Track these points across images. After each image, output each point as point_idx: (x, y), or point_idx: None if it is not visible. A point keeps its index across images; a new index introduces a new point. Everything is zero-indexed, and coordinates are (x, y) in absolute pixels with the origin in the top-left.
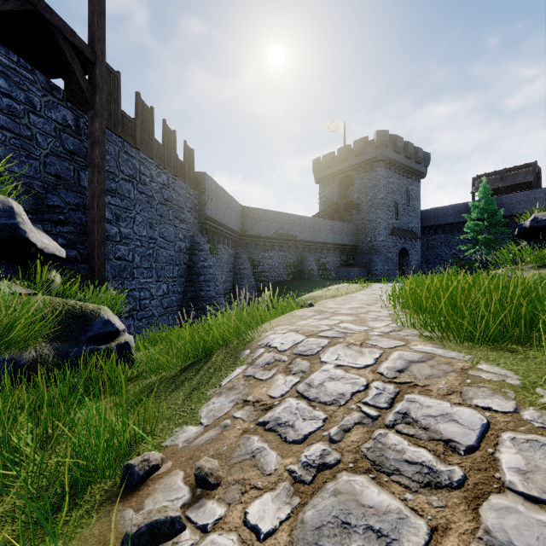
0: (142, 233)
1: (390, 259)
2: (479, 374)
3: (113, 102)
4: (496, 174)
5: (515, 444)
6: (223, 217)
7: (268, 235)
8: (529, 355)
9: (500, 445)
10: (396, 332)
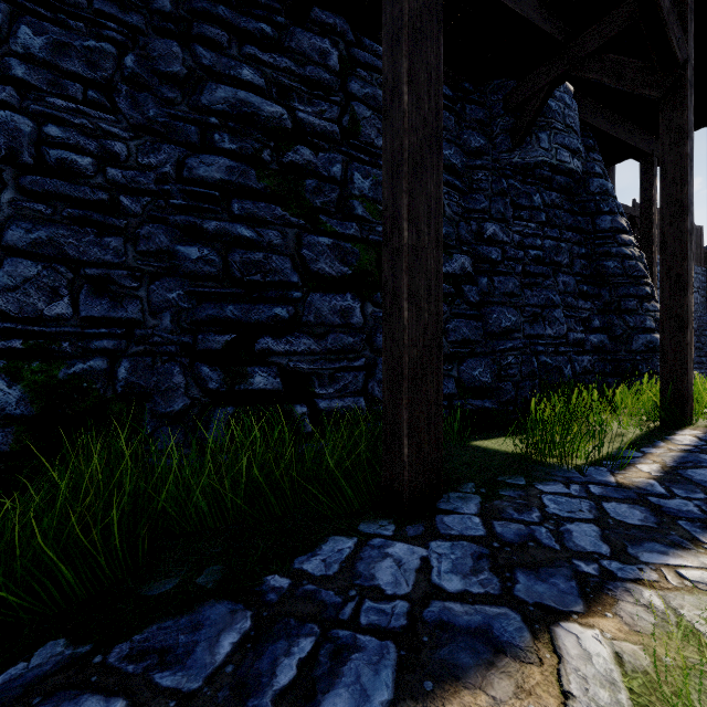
0: None
1: None
2: None
3: None
4: None
5: None
6: None
7: None
8: None
9: None
10: None
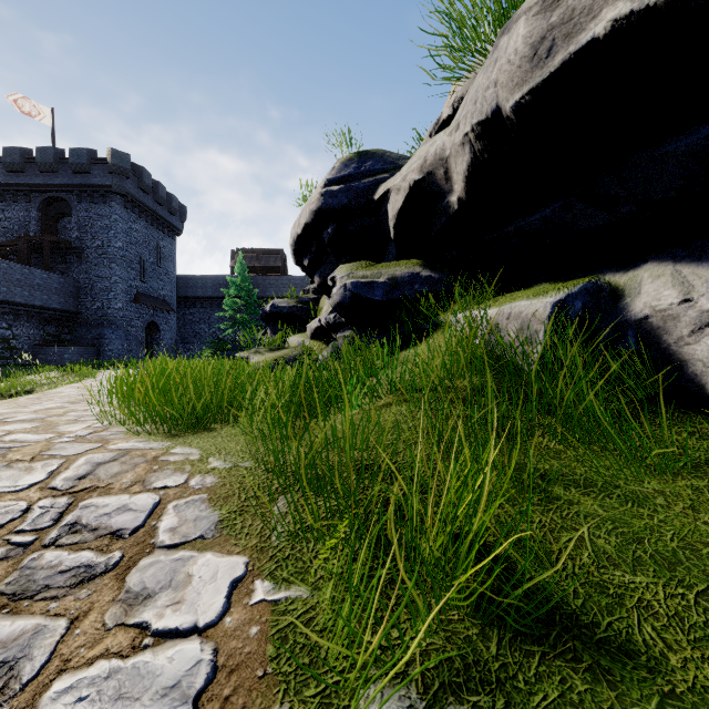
0: None
1: (133, 336)
2: (169, 458)
3: None
4: (253, 252)
5: (176, 509)
6: None
7: None
8: (223, 431)
9: (164, 515)
10: (97, 433)
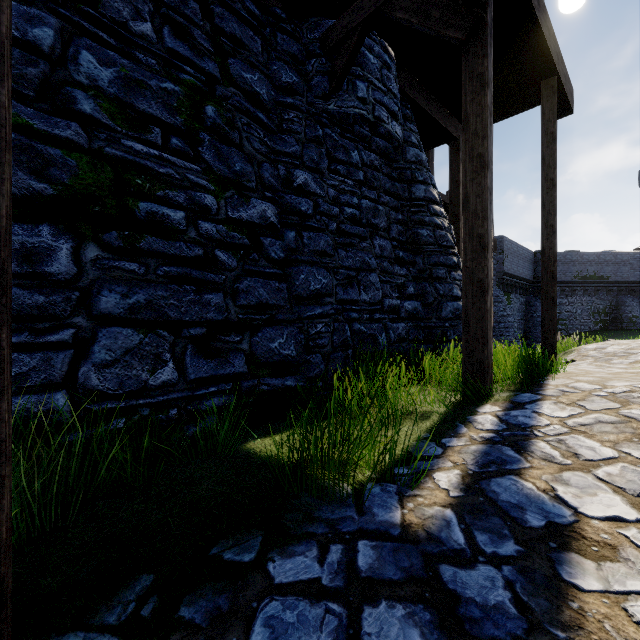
0: None
1: None
2: None
3: None
4: None
5: None
6: (516, 269)
7: (566, 280)
8: None
9: None
10: None
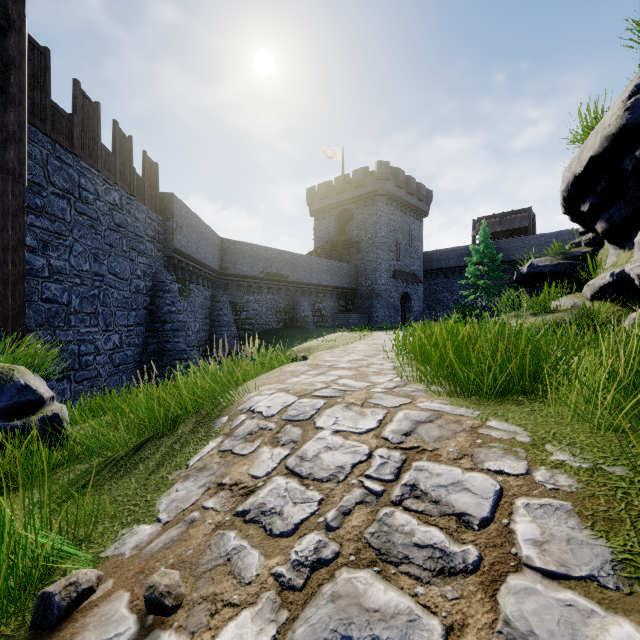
0: (82, 267)
1: (391, 305)
2: (490, 432)
3: (38, 88)
4: (495, 217)
5: (530, 511)
6: (196, 250)
7: (253, 275)
8: (535, 407)
9: (514, 514)
10: (400, 387)
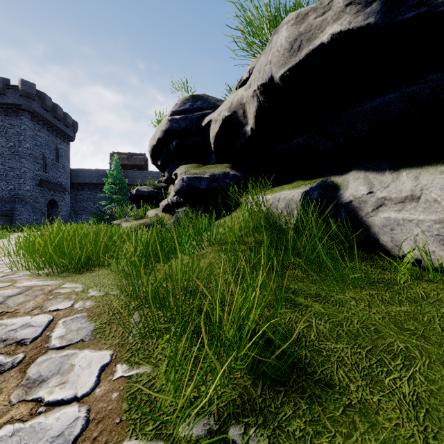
0: None
1: (38, 209)
2: (61, 290)
3: None
4: (125, 155)
5: (65, 323)
6: None
7: None
8: (100, 272)
9: (55, 328)
10: (8, 276)
